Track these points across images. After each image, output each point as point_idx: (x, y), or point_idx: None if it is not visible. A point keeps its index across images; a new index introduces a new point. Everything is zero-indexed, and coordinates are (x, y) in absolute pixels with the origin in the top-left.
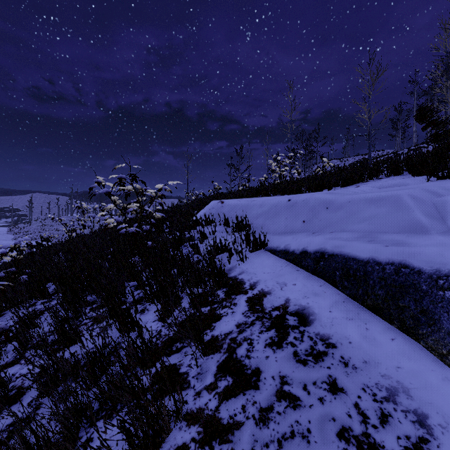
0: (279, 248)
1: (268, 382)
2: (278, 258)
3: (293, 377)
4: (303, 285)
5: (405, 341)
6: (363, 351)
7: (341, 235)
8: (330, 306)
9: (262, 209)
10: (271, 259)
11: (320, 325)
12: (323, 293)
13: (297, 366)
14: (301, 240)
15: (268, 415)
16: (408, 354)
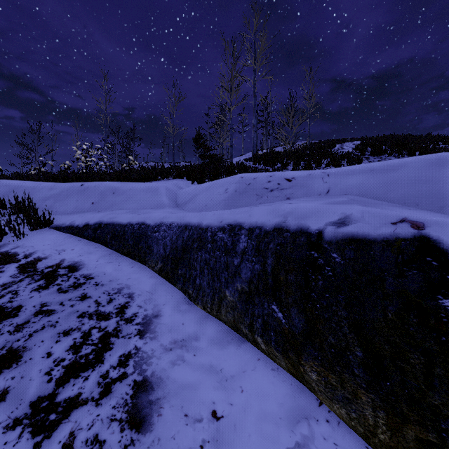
0: (65, 225)
1: (29, 310)
2: (62, 233)
3: (53, 301)
4: (81, 249)
5: (139, 266)
6: (112, 276)
7: (118, 211)
8: (98, 258)
9: (53, 191)
10: (55, 234)
11: (87, 269)
12: (96, 251)
13: (59, 295)
14: (87, 216)
15: (24, 326)
16: (138, 271)
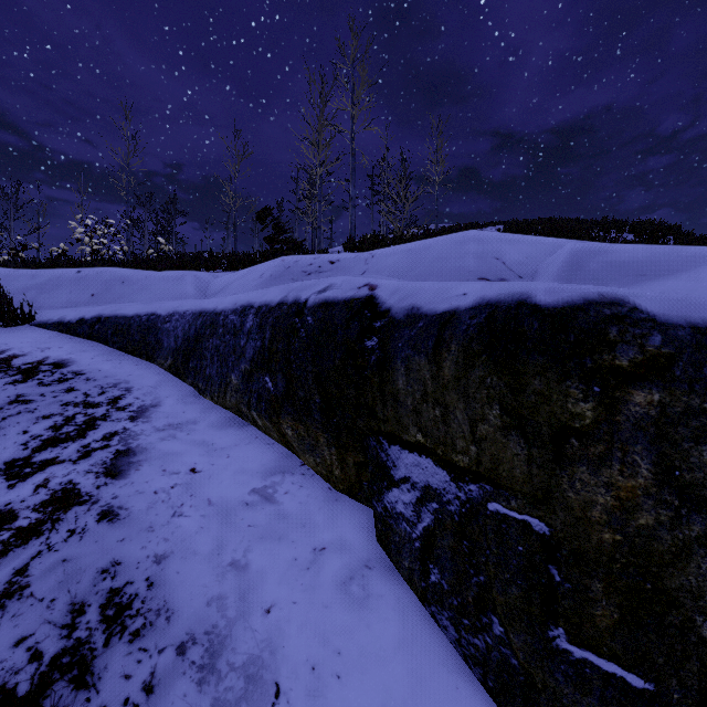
0: (52, 321)
1: (2, 399)
2: (48, 331)
3: (32, 393)
4: (72, 347)
5: (146, 365)
6: (109, 373)
7: (126, 304)
8: (94, 356)
9: (36, 280)
10: (38, 332)
11: (77, 366)
12: (92, 350)
13: (40, 388)
14: (82, 310)
15: None
16: (143, 369)
